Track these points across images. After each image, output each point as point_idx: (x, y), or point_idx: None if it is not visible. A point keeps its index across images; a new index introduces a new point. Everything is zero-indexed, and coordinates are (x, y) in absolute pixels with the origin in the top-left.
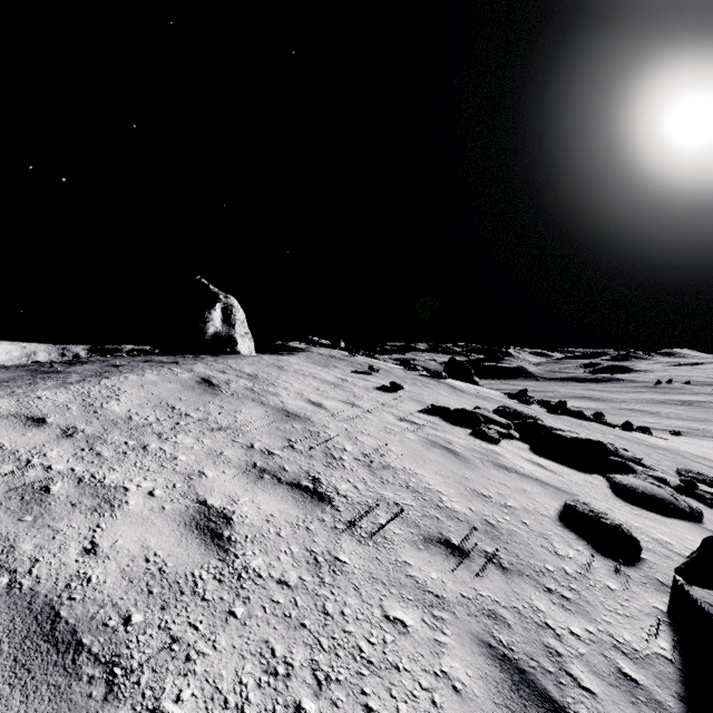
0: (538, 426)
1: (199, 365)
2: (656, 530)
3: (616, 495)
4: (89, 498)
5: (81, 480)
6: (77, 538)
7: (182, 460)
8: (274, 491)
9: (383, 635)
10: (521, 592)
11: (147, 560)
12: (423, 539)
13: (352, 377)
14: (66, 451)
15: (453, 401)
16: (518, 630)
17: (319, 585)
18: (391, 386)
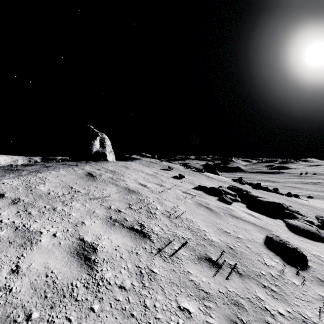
0: (249, 195)
1: (87, 166)
2: (312, 249)
3: (290, 230)
4: (20, 238)
5: (17, 228)
6: (8, 263)
7: (73, 216)
8: (120, 232)
9: (177, 319)
10: (250, 288)
11: (47, 276)
12: (197, 258)
13: (160, 171)
14: (12, 212)
15: (208, 183)
16: (251, 312)
17: (142, 288)
18: (179, 176)
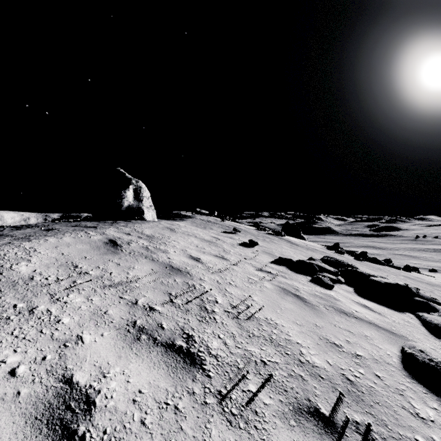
0: (357, 272)
1: (111, 229)
2: None
3: (431, 333)
4: None
5: None
6: None
7: (64, 323)
8: (148, 356)
9: None
10: None
11: None
12: (293, 410)
13: (222, 236)
14: None
15: (293, 253)
16: None
17: None
18: (249, 242)
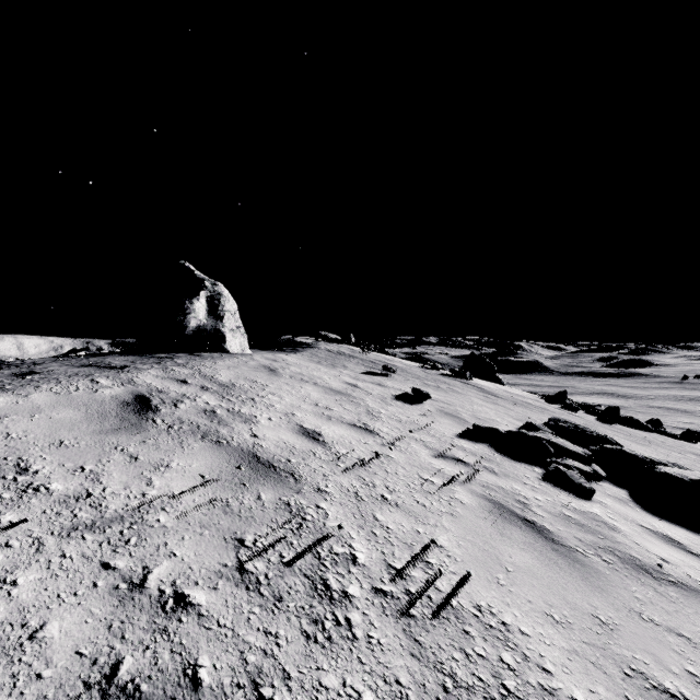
0: (627, 456)
1: (150, 372)
2: None
3: None
4: None
5: None
6: None
7: None
8: None
9: None
10: None
11: None
12: None
13: (364, 381)
14: None
15: (493, 413)
16: None
17: None
18: (414, 393)
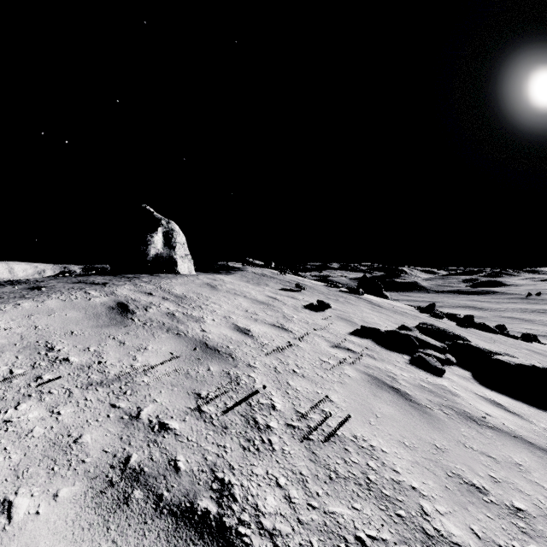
0: (472, 348)
1: (125, 287)
2: None
3: None
4: None
5: None
6: None
7: None
8: (137, 546)
9: None
10: None
11: None
12: None
13: (281, 295)
14: None
15: (377, 318)
16: None
17: None
18: (318, 304)
